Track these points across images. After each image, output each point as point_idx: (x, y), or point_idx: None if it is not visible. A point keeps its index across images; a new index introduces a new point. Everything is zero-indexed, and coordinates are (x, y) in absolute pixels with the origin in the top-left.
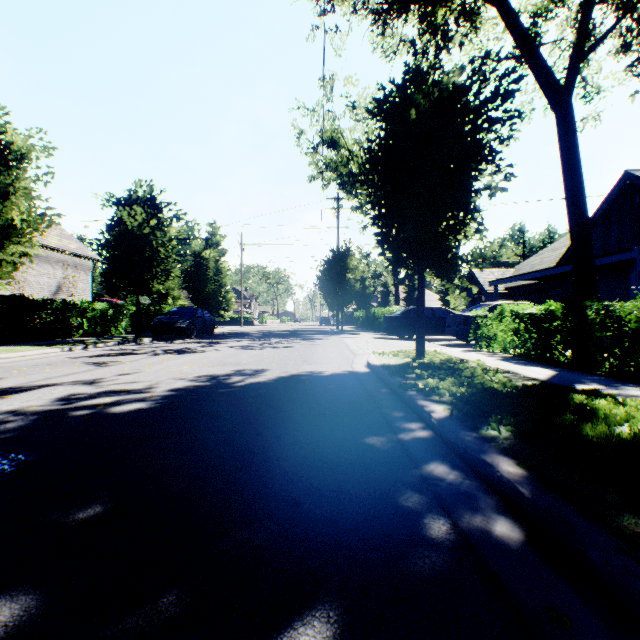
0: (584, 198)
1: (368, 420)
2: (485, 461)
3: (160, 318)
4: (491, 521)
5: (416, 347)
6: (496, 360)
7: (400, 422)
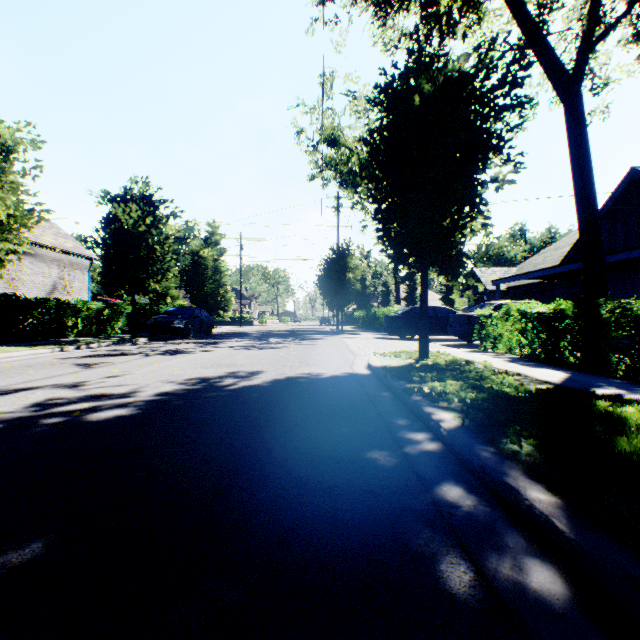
0: (594, 192)
1: (369, 429)
2: (509, 485)
3: (156, 318)
4: (524, 567)
5: (419, 348)
6: (503, 361)
7: (405, 432)
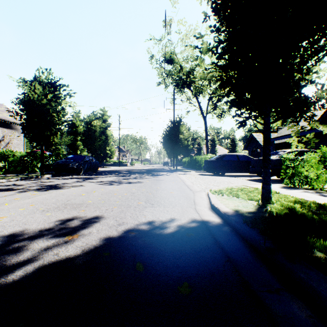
0: None
1: None
2: None
3: (59, 161)
4: None
5: (262, 189)
6: None
7: None
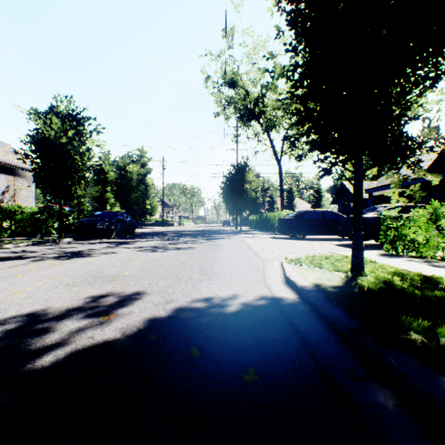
0: None
1: None
2: None
3: (83, 220)
4: None
5: (352, 257)
6: None
7: None
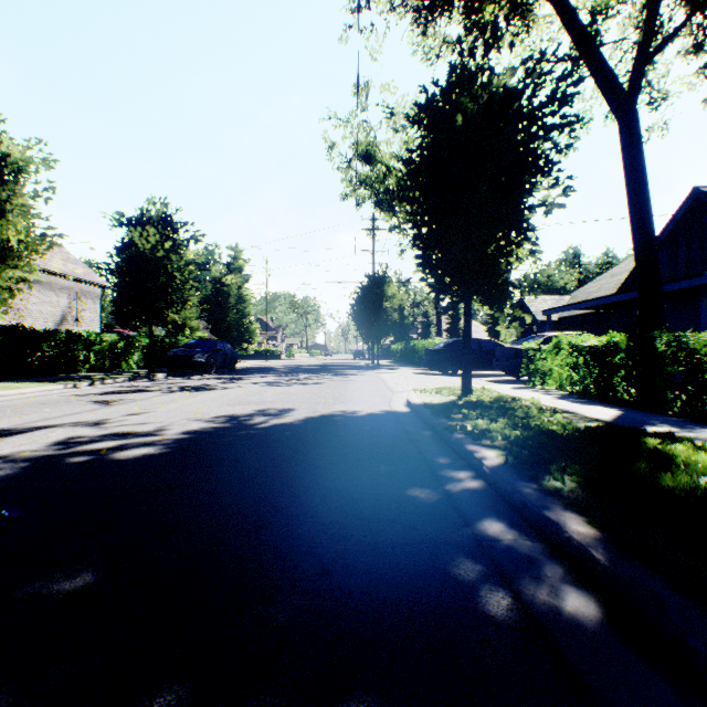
0: (651, 216)
1: (409, 468)
2: (549, 519)
3: (176, 351)
4: (560, 594)
5: (462, 384)
6: (552, 398)
7: (446, 470)
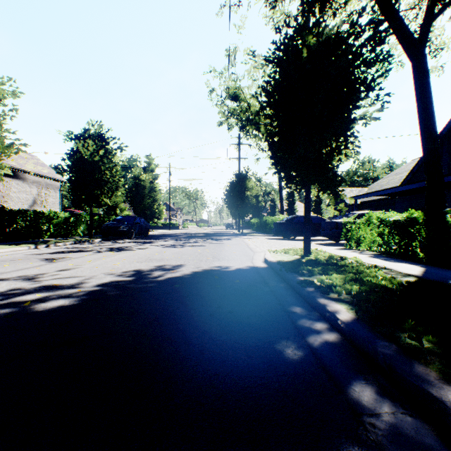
0: (435, 129)
1: (274, 320)
2: (430, 393)
3: (108, 224)
4: None
5: (304, 246)
6: (368, 257)
7: (305, 322)
